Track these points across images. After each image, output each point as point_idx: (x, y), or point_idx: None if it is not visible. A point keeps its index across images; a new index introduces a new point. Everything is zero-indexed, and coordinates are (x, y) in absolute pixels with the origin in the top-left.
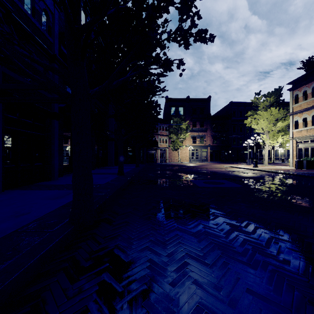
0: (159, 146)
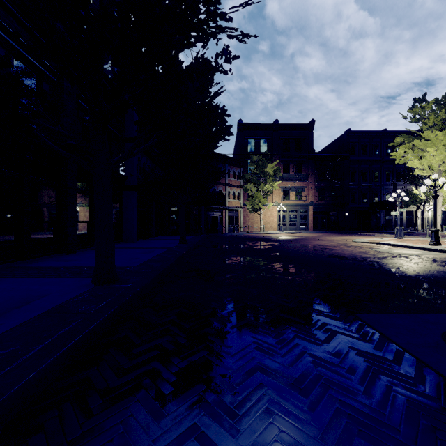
0: (227, 205)
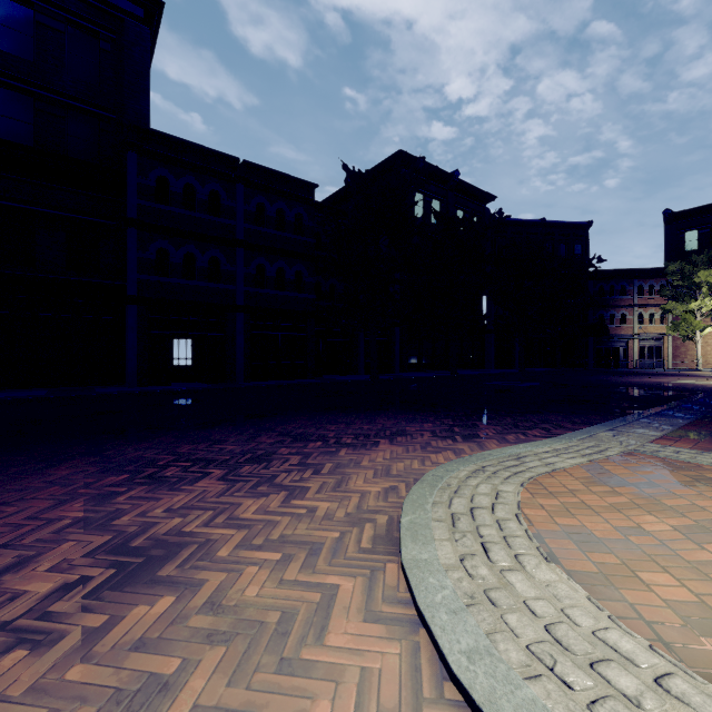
0: (634, 333)
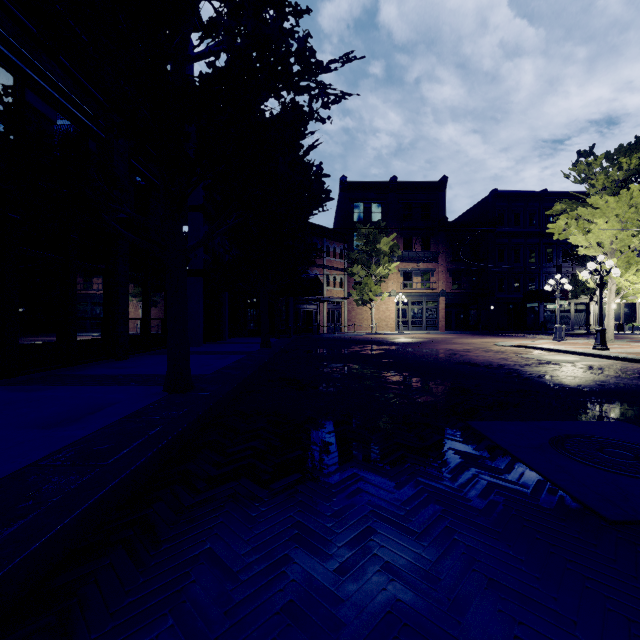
0: (325, 295)
